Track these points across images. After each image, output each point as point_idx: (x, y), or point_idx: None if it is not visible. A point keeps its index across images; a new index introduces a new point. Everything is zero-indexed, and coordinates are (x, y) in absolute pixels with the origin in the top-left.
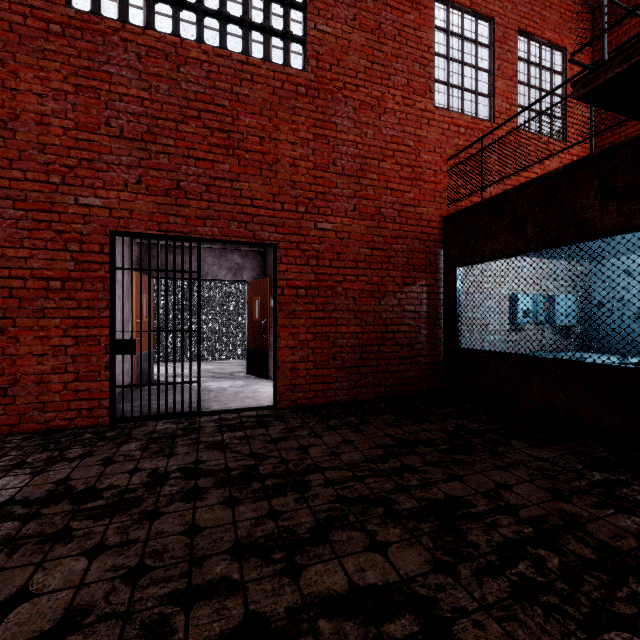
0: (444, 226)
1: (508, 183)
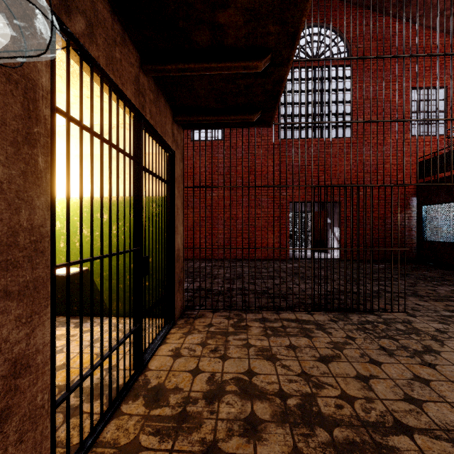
0: (417, 187)
1: None
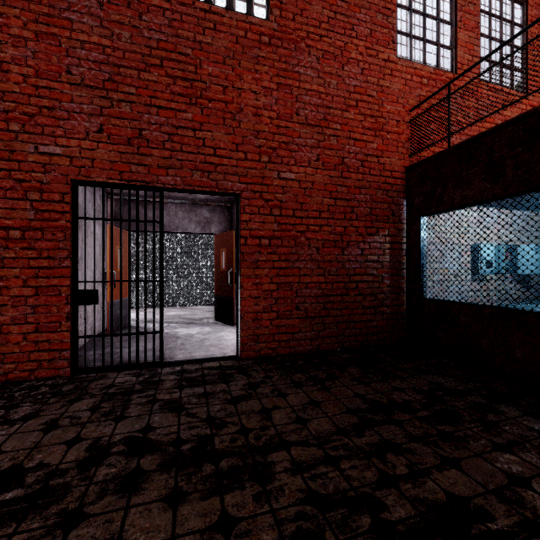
0: (407, 176)
1: (470, 134)
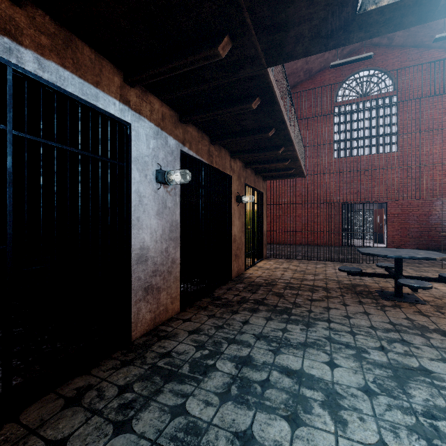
0: None
1: None
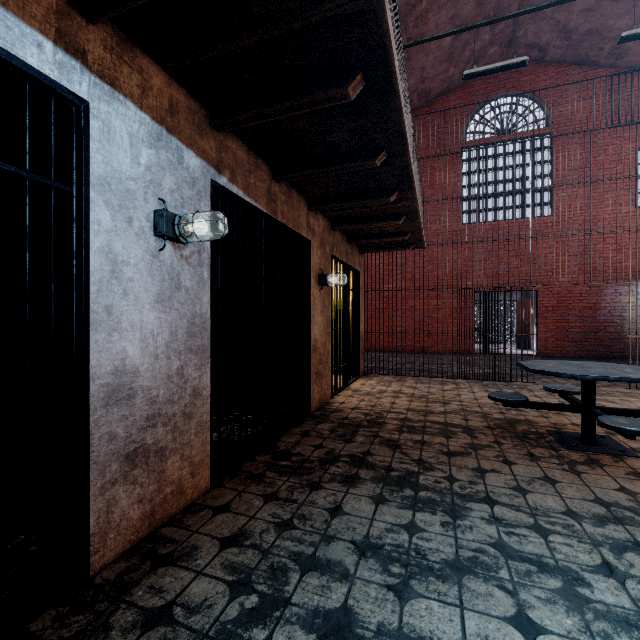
0: None
1: None
